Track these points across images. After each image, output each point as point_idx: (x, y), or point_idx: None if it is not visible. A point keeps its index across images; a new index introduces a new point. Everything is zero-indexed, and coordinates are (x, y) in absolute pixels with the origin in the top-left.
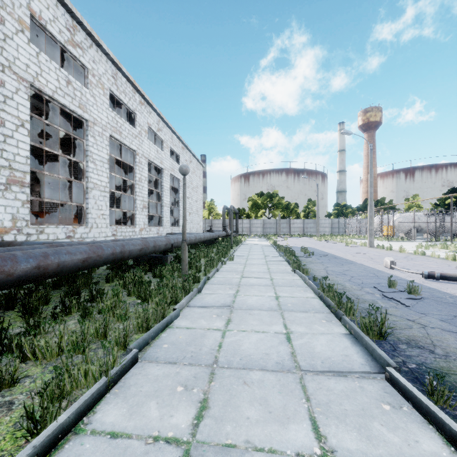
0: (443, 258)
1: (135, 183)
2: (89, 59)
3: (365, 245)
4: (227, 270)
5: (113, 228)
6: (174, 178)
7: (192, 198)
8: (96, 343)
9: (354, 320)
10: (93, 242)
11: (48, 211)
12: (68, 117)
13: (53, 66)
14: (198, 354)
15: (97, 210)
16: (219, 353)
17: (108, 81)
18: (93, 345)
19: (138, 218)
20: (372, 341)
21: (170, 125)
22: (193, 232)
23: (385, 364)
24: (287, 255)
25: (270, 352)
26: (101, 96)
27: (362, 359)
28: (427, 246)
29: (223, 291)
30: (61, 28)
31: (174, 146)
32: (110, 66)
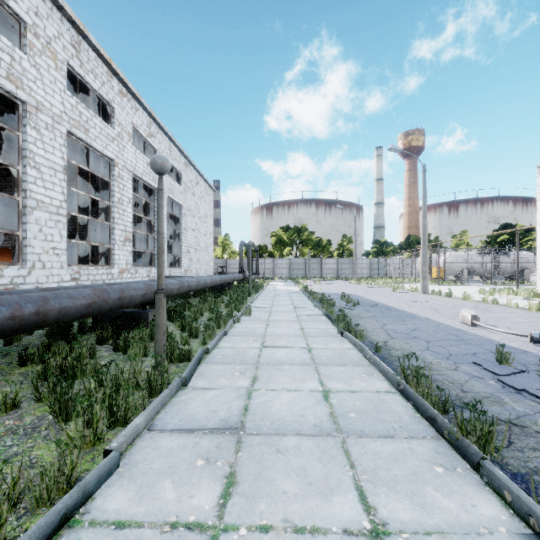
0: (523, 308)
1: (112, 206)
2: (28, 8)
3: (417, 291)
4: (240, 332)
5: (74, 268)
6: (174, 204)
7: (199, 231)
8: None
9: (500, 464)
10: None
11: None
12: None
13: None
14: None
15: (43, 241)
16: None
17: (64, 50)
18: None
19: (116, 255)
20: None
21: (167, 131)
22: (200, 274)
23: None
24: (326, 307)
25: None
26: (50, 70)
27: None
28: (492, 292)
29: (229, 381)
30: None
31: (173, 160)
32: (68, 29)
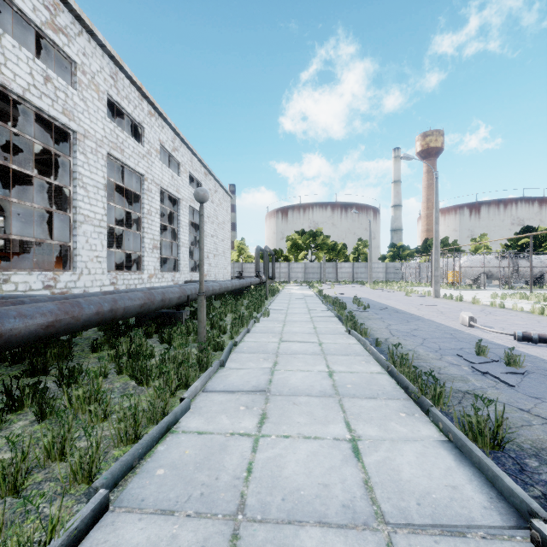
0: (528, 312)
1: (142, 217)
2: (78, 51)
3: (429, 295)
4: (261, 330)
5: (112, 274)
6: (195, 212)
7: (217, 237)
8: (46, 470)
9: (446, 413)
10: (73, 295)
11: (32, 252)
12: (48, 126)
13: (23, 55)
14: (212, 490)
15: (89, 251)
16: (248, 485)
17: (104, 82)
18: (40, 473)
19: (146, 262)
20: (490, 459)
21: (189, 144)
22: (218, 278)
23: (523, 508)
24: (337, 310)
25: (331, 481)
26: (94, 101)
27: (481, 496)
28: (503, 296)
29: (256, 364)
30: (36, 5)
31: (194, 170)
32: (107, 63)
